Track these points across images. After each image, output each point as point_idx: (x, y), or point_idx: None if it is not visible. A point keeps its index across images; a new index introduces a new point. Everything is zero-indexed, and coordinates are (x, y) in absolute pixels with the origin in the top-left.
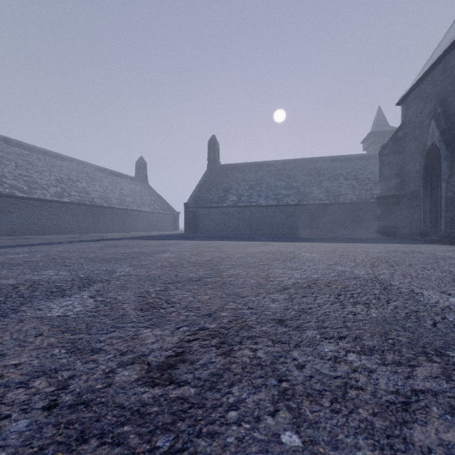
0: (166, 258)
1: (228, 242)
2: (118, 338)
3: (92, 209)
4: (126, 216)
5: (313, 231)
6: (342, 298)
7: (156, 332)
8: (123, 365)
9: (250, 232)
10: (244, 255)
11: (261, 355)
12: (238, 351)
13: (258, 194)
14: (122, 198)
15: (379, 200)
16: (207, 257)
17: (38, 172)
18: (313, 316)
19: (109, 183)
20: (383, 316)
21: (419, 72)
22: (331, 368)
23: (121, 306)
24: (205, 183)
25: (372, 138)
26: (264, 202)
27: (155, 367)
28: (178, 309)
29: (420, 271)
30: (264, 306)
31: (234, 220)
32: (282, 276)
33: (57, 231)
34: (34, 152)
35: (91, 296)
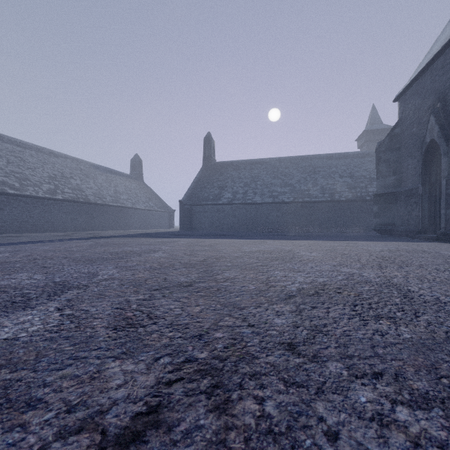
0: (156, 258)
1: (223, 240)
2: (72, 377)
3: (85, 206)
4: (121, 213)
5: (308, 228)
6: (359, 310)
7: (126, 366)
8: (64, 435)
9: (246, 229)
10: (240, 254)
11: (272, 410)
12: (238, 403)
13: (253, 191)
14: (117, 196)
15: (376, 197)
16: (201, 257)
17: (30, 169)
18: (331, 337)
19: (104, 181)
20: (419, 337)
21: (417, 68)
22: (380, 439)
23: (91, 322)
24: (200, 181)
25: (366, 137)
26: (259, 199)
27: (112, 438)
28: (161, 327)
29: (435, 273)
30: (268, 322)
31: (229, 217)
32: (284, 279)
33: (50, 229)
34: (27, 149)
35: (59, 307)
